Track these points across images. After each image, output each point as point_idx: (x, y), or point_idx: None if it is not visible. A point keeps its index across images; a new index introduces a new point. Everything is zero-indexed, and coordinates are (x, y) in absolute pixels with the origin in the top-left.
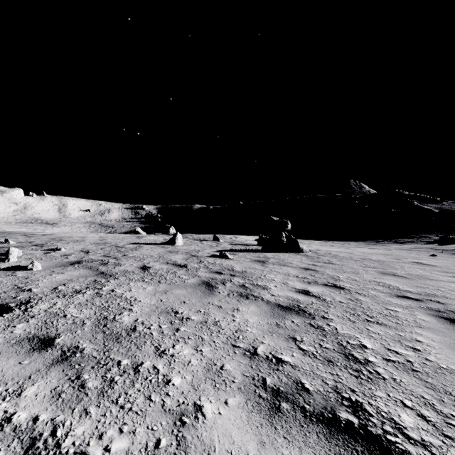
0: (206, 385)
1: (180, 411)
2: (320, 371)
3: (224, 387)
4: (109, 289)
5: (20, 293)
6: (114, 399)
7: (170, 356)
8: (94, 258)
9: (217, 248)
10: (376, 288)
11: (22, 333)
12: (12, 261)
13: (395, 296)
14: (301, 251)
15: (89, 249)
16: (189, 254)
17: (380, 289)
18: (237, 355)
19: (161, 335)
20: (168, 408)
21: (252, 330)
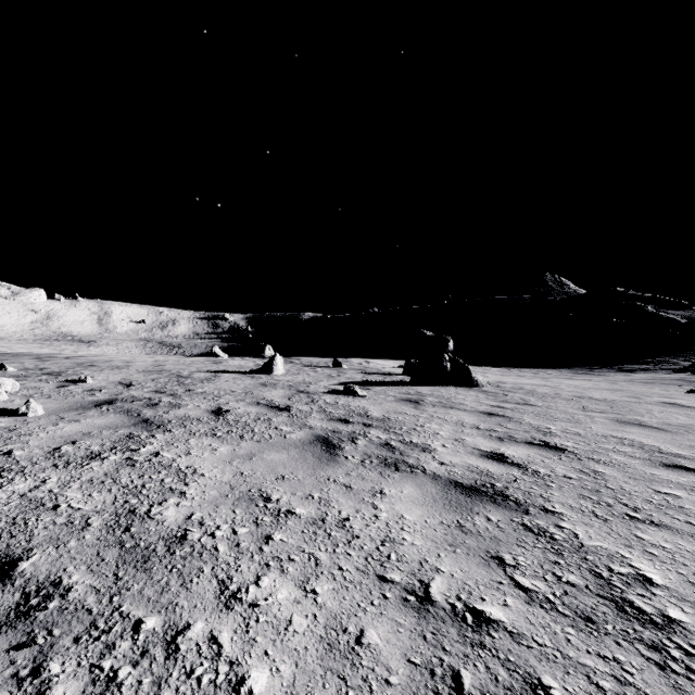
0: (326, 694)
1: None
2: (577, 649)
3: None
4: (150, 452)
5: None
6: None
7: (250, 607)
8: (137, 395)
9: (340, 379)
10: (621, 450)
11: None
12: None
13: (661, 466)
14: (474, 384)
15: (133, 380)
16: (294, 388)
17: (629, 452)
18: (390, 602)
19: (233, 551)
20: None
21: (413, 540)
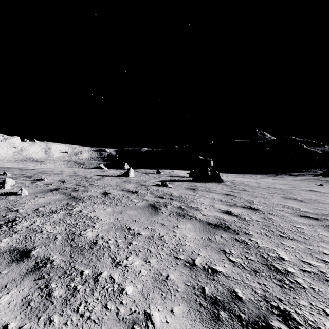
0: (154, 294)
1: (132, 320)
2: (249, 281)
3: (169, 296)
4: (77, 210)
5: (9, 213)
6: (75, 308)
7: (124, 267)
8: (68, 186)
9: (160, 179)
10: (283, 210)
11: (5, 246)
12: (6, 188)
13: (299, 216)
14: (221, 181)
15: (65, 179)
16: (139, 183)
17: (286, 210)
18: (179, 265)
19: (116, 248)
20: (121, 316)
21: (189, 244)
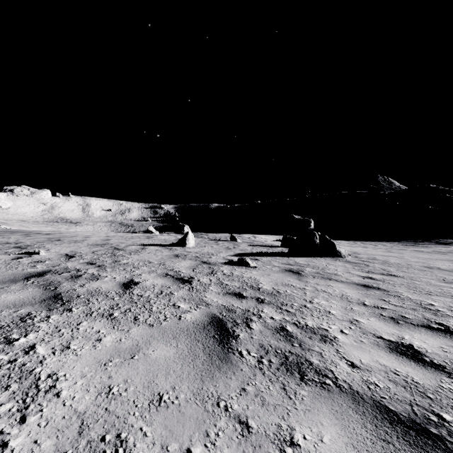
0: None
1: None
2: None
3: None
4: (26, 344)
5: None
6: None
7: None
8: (70, 266)
9: (235, 250)
10: None
11: None
12: None
13: None
14: (338, 255)
15: (78, 252)
16: (199, 259)
17: None
18: None
19: None
20: None
21: None
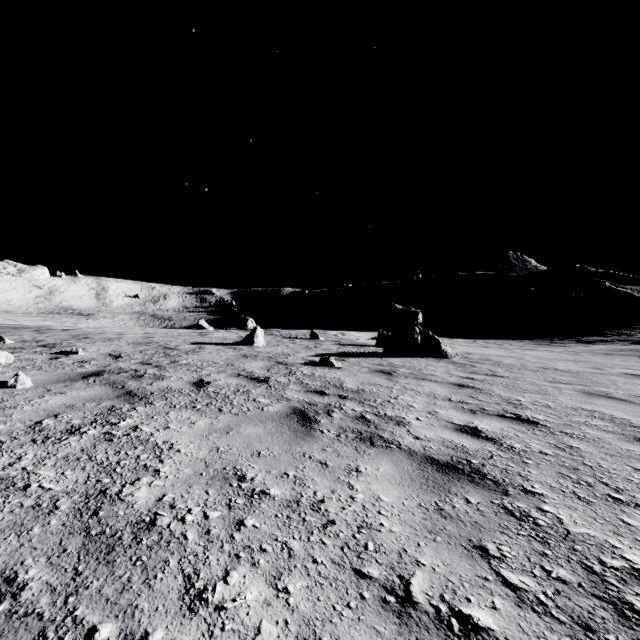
0: None
1: None
2: None
3: None
4: (129, 425)
5: None
6: None
7: (215, 610)
8: (124, 367)
9: (317, 350)
10: (593, 424)
11: None
12: None
13: (636, 441)
14: (443, 355)
15: (122, 351)
16: (273, 359)
17: (601, 425)
18: (368, 604)
19: (203, 539)
20: None
21: (391, 526)
